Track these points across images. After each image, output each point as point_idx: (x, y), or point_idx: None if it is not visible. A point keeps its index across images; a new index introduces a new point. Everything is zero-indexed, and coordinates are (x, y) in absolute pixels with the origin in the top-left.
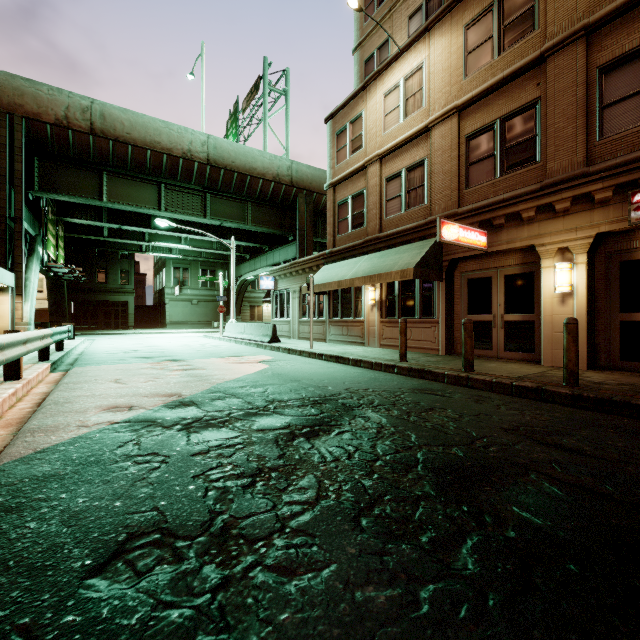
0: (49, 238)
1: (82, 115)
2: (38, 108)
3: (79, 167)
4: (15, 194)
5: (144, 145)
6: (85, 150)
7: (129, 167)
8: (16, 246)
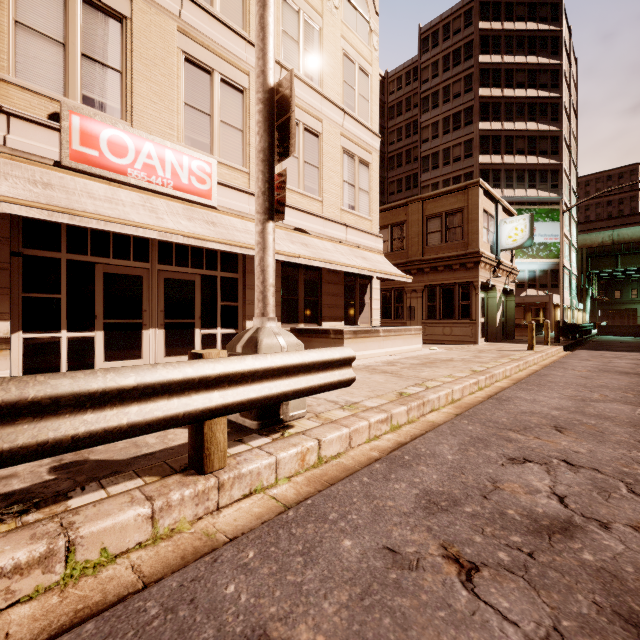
0: (593, 287)
1: (608, 239)
2: (591, 243)
3: (606, 257)
4: (583, 276)
5: (639, 240)
6: (609, 251)
7: (631, 251)
8: (583, 294)
